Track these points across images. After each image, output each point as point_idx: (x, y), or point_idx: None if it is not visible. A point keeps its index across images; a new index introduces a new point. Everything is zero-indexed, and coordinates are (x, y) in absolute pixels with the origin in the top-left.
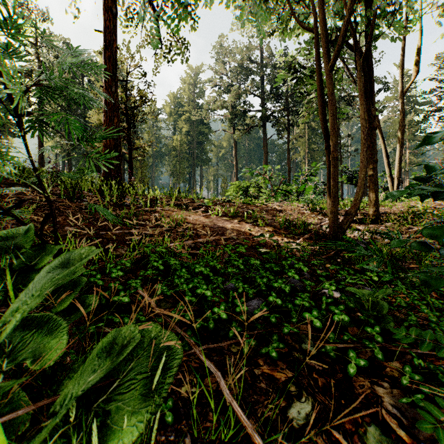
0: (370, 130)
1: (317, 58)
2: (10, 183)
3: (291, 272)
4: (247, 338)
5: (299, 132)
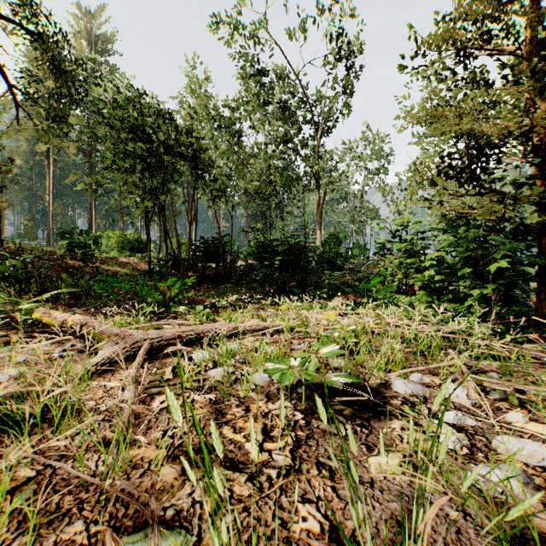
0: (165, 234)
1: (145, 212)
2: None
3: None
4: None
5: None
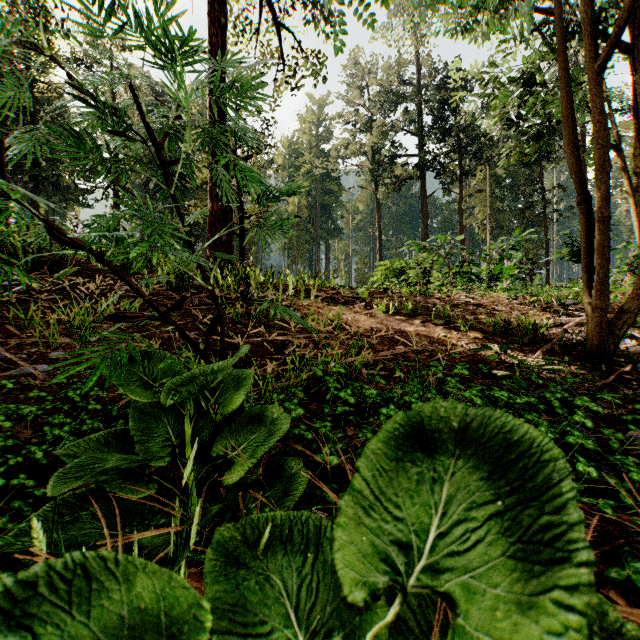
0: None
1: (560, 57)
2: (93, 269)
3: (568, 413)
4: (595, 553)
5: (476, 184)
